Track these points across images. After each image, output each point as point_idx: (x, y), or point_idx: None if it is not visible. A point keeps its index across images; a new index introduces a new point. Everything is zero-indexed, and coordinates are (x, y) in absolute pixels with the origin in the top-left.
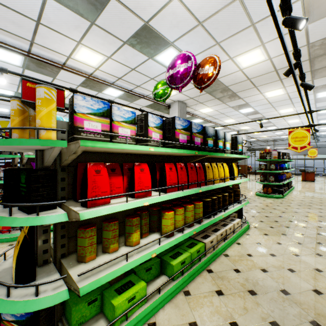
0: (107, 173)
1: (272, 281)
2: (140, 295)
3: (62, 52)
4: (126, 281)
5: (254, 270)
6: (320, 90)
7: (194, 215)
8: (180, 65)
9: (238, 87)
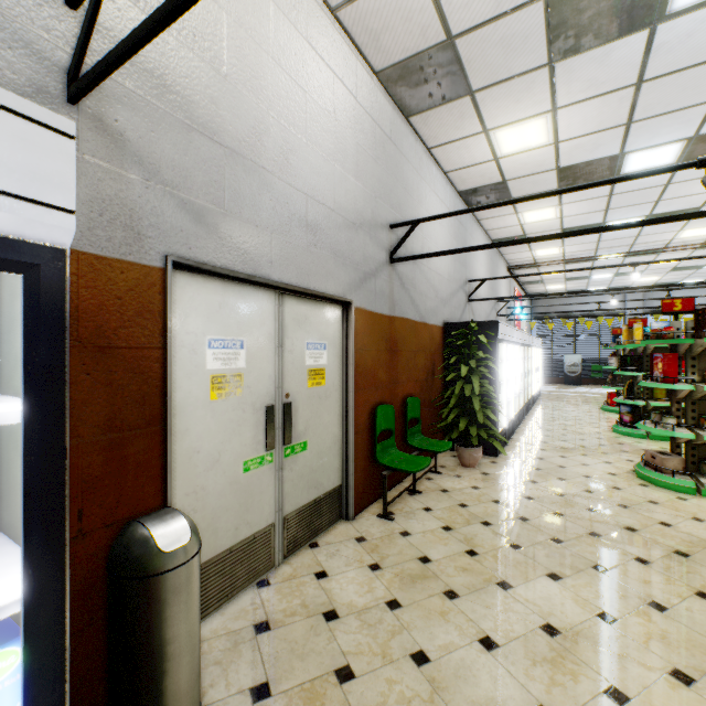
0: None
1: None
2: None
3: (663, 239)
4: None
5: None
6: None
7: None
8: None
9: None
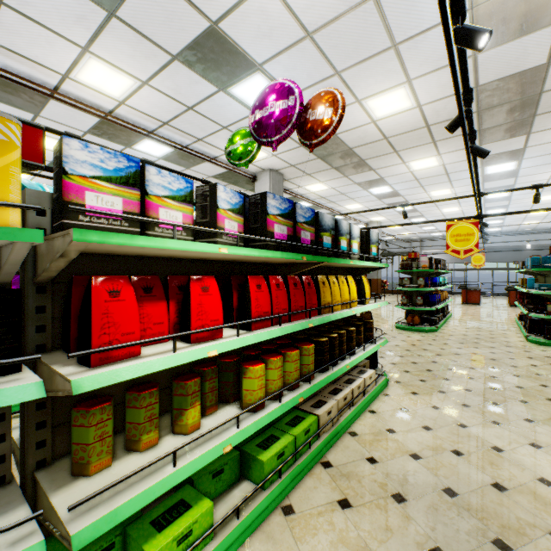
0: (135, 297)
1: (429, 474)
2: (202, 527)
3: (52, 66)
4: (174, 502)
5: (400, 457)
6: (491, 163)
7: (299, 367)
8: (275, 104)
9: (368, 151)
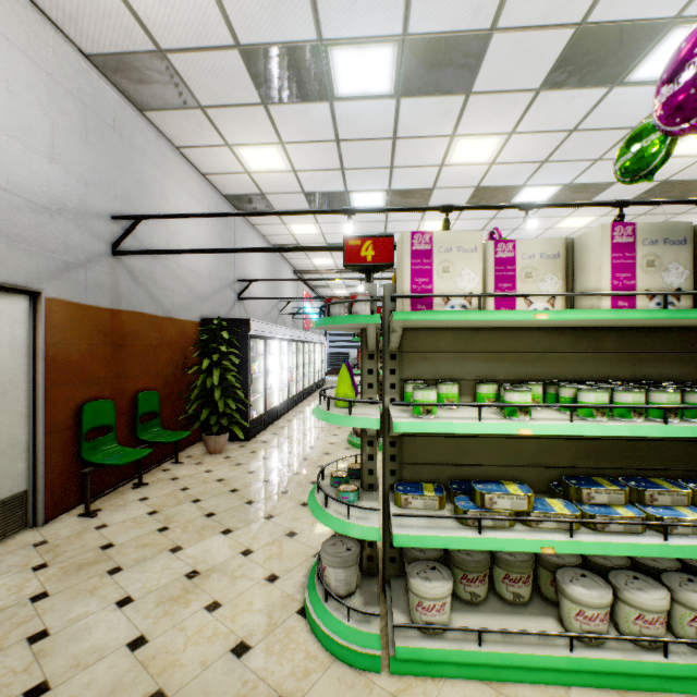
0: None
1: None
2: None
3: None
4: None
5: None
6: None
7: None
8: None
9: None
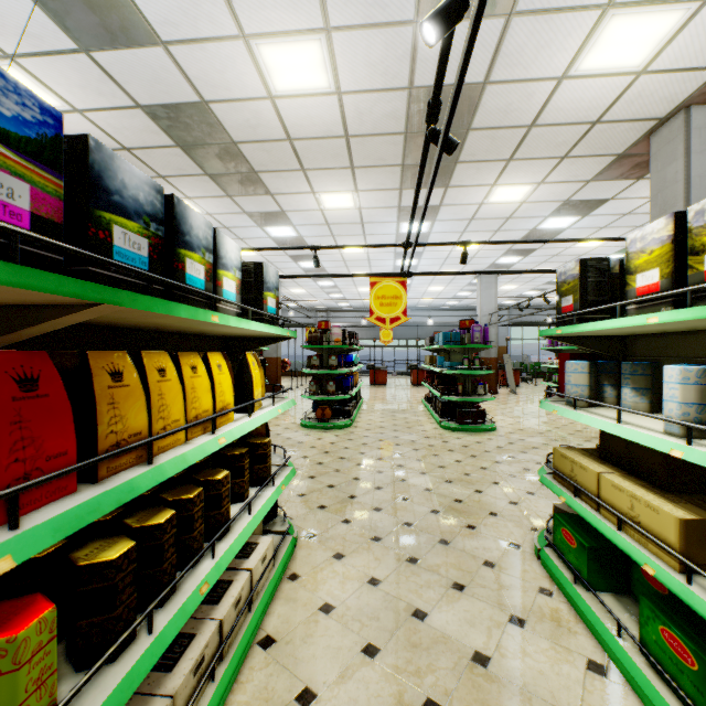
0: None
1: None
2: None
3: None
4: None
5: None
6: (407, 218)
7: None
8: None
9: (264, 157)
